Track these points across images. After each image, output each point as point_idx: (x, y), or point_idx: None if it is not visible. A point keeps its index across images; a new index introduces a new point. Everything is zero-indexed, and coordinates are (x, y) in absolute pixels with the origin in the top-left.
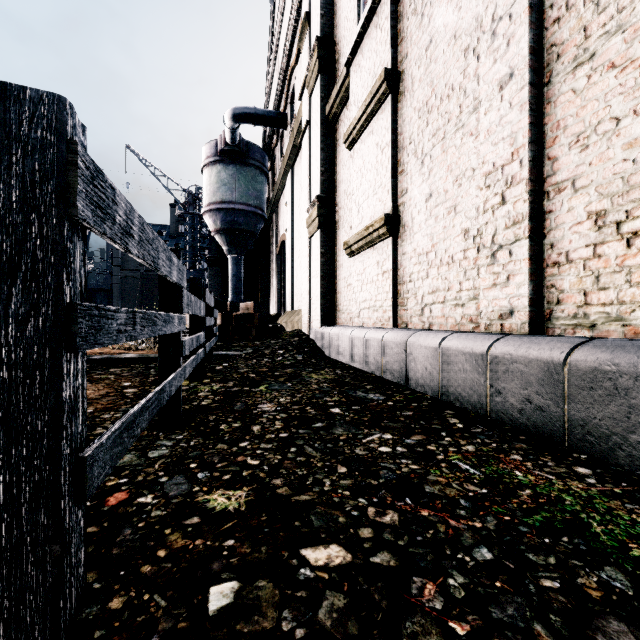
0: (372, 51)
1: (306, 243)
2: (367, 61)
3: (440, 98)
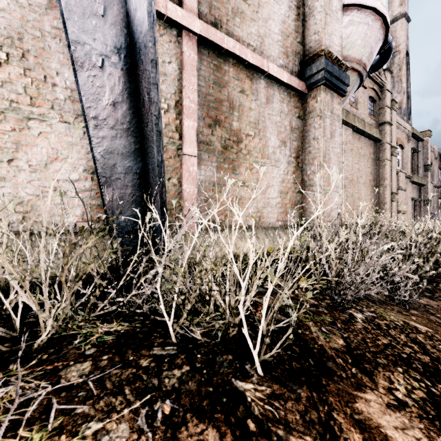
0: (402, 178)
1: (390, 201)
2: (402, 178)
3: (406, 200)
